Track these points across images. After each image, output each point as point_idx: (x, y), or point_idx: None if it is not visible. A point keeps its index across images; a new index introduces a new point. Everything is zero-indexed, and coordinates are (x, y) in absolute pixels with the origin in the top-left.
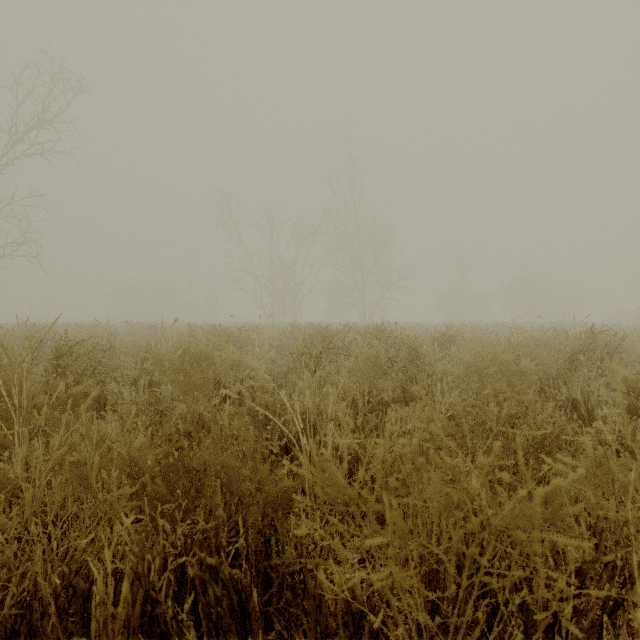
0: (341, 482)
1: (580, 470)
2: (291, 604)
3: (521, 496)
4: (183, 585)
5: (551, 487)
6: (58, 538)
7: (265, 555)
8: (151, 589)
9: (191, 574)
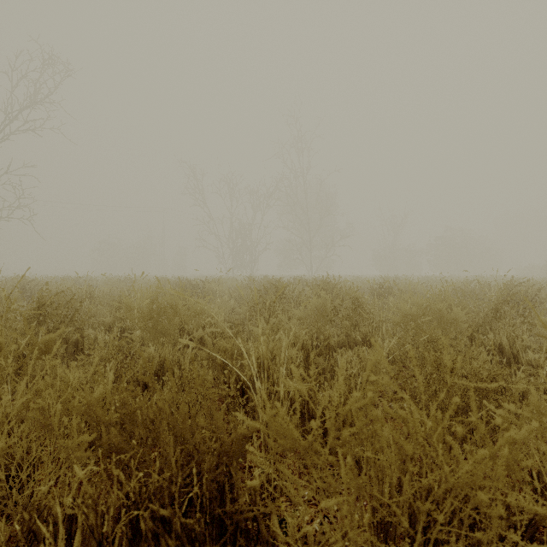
0: (294, 435)
1: (534, 423)
2: (245, 546)
3: (482, 456)
4: (139, 532)
5: (505, 440)
6: (24, 480)
7: (220, 500)
8: (105, 540)
9: (143, 527)
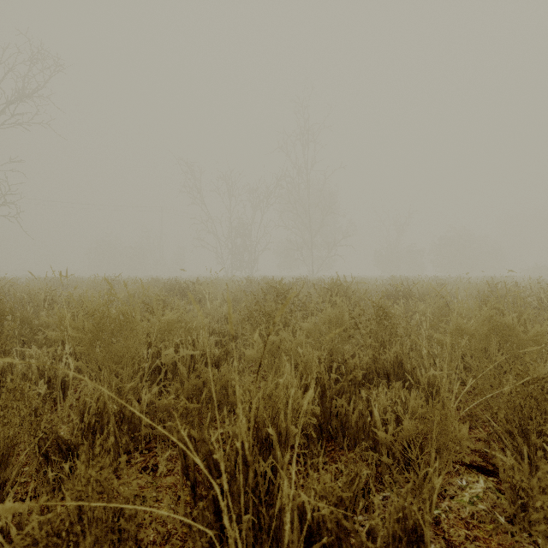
0: None
1: None
2: None
3: None
4: None
5: None
6: None
7: None
8: None
9: None
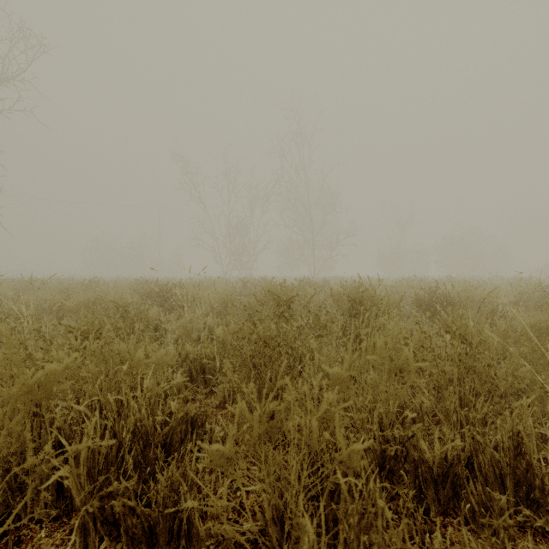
0: None
1: None
2: None
3: None
4: None
5: None
6: None
7: None
8: None
9: None
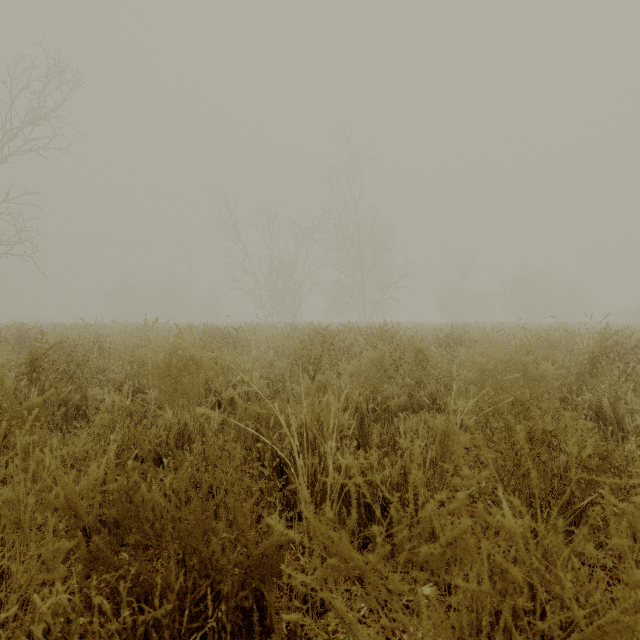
0: (349, 552)
1: None
2: None
3: None
4: None
5: None
6: None
7: (247, 629)
8: None
9: None
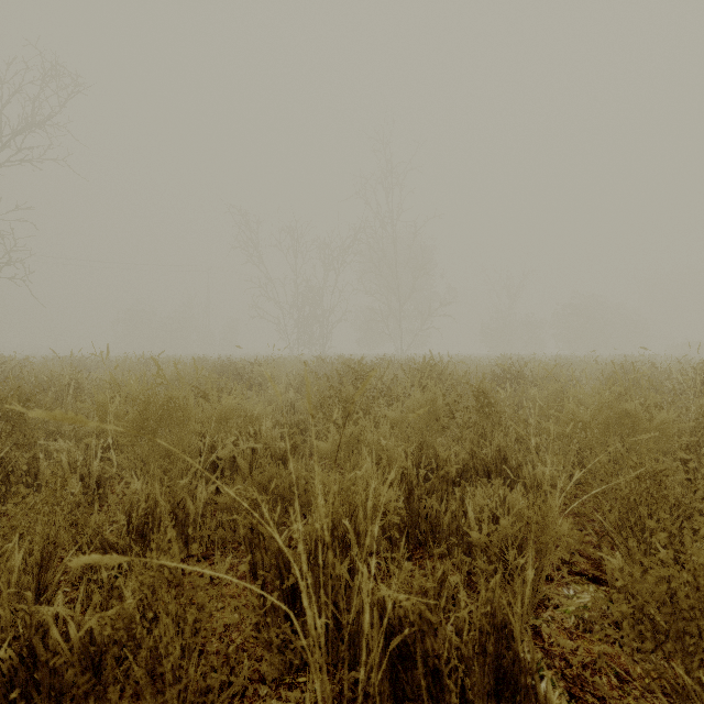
0: None
1: None
2: None
3: None
4: None
5: None
6: None
7: None
8: None
9: None
